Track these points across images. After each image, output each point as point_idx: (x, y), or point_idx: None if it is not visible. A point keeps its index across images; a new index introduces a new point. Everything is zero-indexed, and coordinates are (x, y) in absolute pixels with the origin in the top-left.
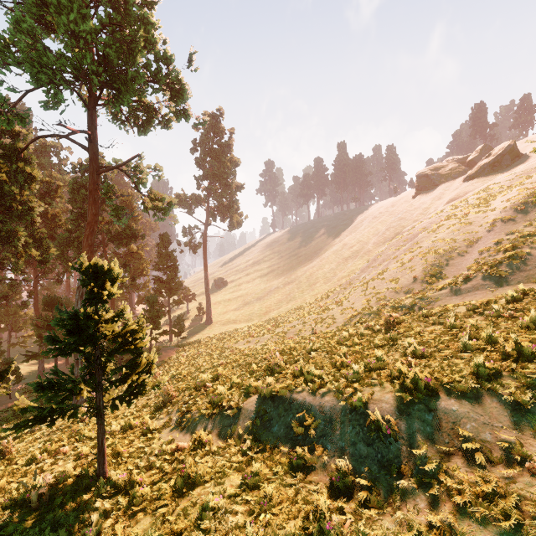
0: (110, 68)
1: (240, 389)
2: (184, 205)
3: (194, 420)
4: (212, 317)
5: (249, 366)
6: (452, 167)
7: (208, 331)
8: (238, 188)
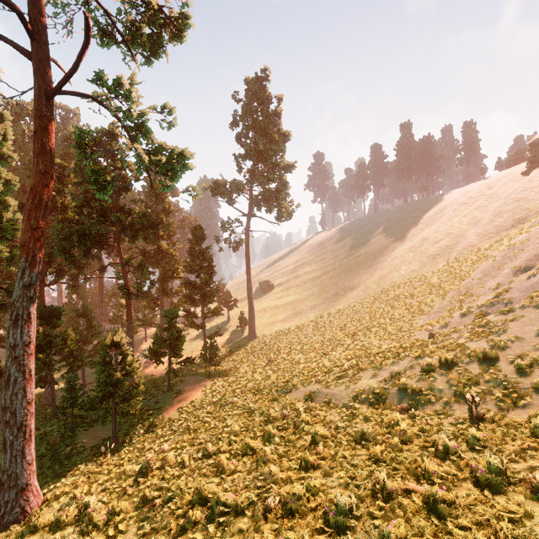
0: None
1: None
2: (223, 194)
3: None
4: (256, 329)
5: None
6: None
7: (250, 349)
8: (288, 168)
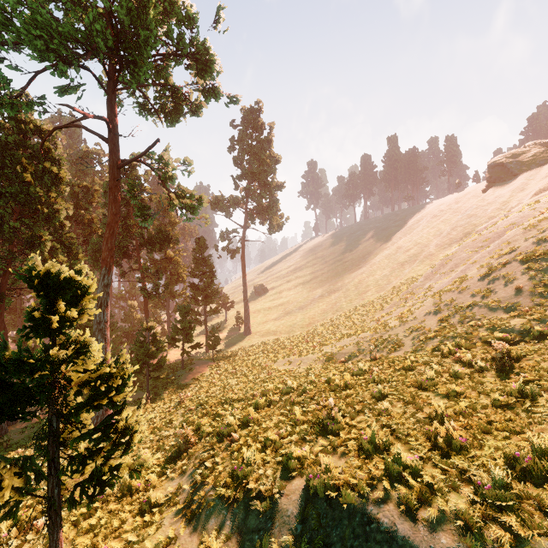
0: (125, 38)
1: (277, 452)
2: (222, 208)
3: (207, 506)
4: (251, 327)
5: (291, 408)
6: (536, 151)
7: (246, 342)
8: (278, 187)
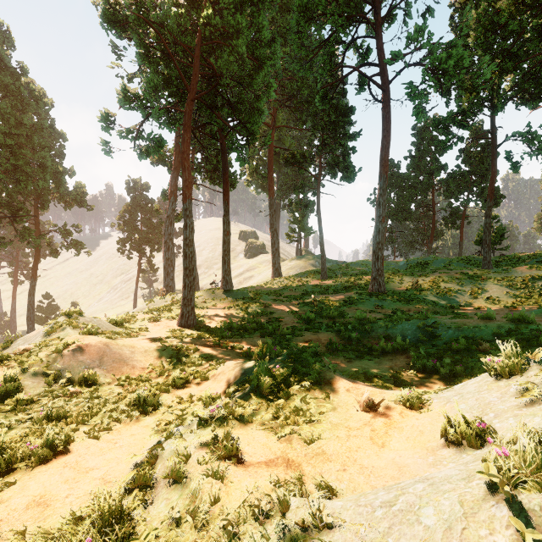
0: None
1: None
2: None
3: None
4: None
5: None
6: None
7: None
8: None
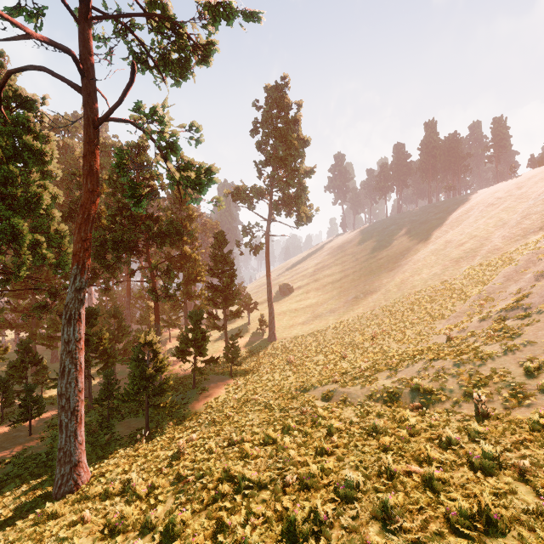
0: None
1: None
2: (244, 199)
3: None
4: (276, 332)
5: None
6: None
7: (270, 350)
8: (307, 173)
